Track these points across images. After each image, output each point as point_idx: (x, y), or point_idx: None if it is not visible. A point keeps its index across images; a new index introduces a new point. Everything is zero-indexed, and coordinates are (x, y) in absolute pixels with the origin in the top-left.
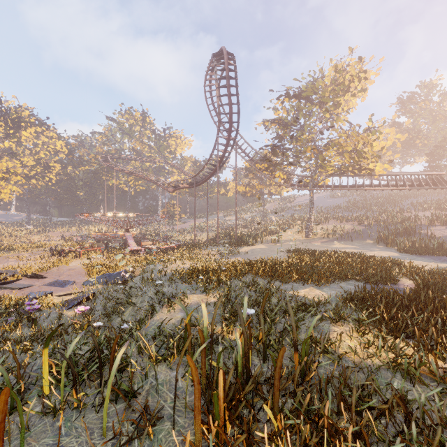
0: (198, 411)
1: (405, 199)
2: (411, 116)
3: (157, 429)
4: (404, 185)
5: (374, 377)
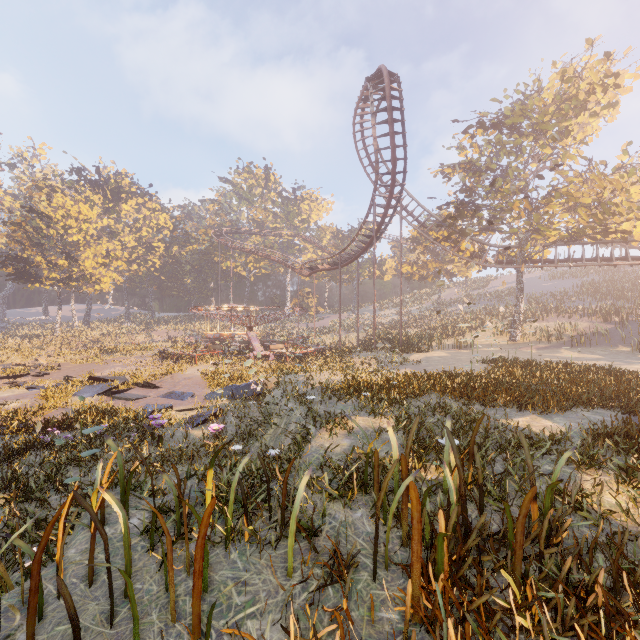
0: (417, 557)
1: None
2: None
3: (352, 578)
4: None
5: None
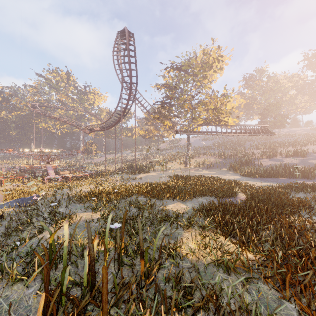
0: None
1: (247, 142)
2: (251, 89)
3: None
4: (245, 132)
5: (199, 275)
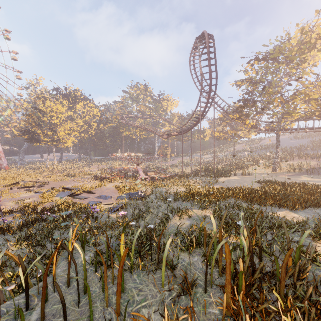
0: (228, 282)
1: None
2: None
3: (194, 291)
4: None
5: None
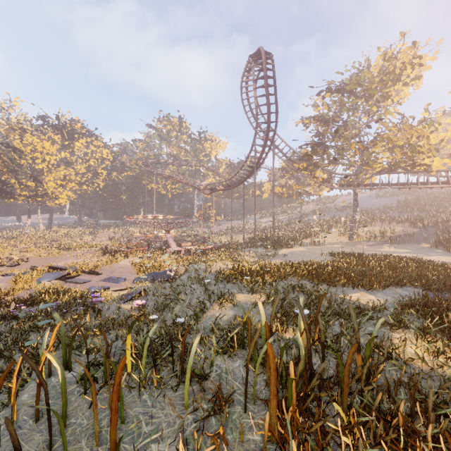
0: (274, 396)
1: None
2: None
3: (230, 411)
4: None
5: (449, 385)
